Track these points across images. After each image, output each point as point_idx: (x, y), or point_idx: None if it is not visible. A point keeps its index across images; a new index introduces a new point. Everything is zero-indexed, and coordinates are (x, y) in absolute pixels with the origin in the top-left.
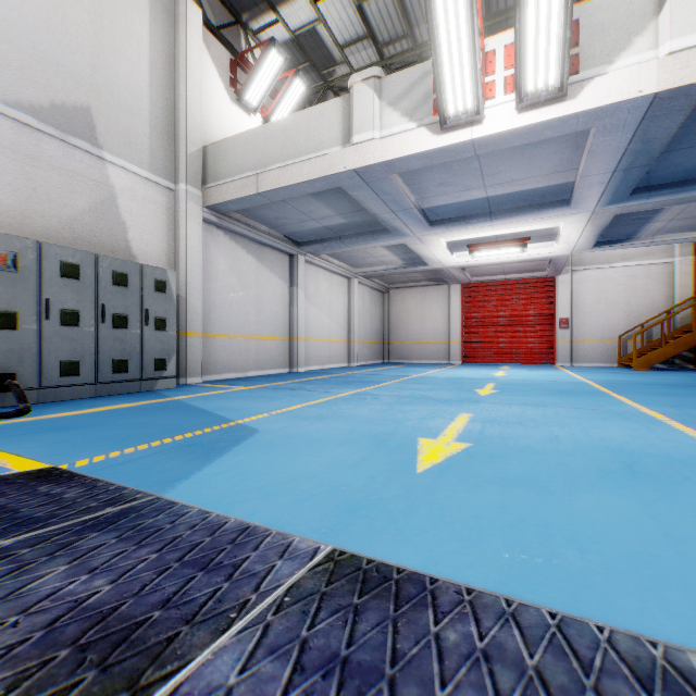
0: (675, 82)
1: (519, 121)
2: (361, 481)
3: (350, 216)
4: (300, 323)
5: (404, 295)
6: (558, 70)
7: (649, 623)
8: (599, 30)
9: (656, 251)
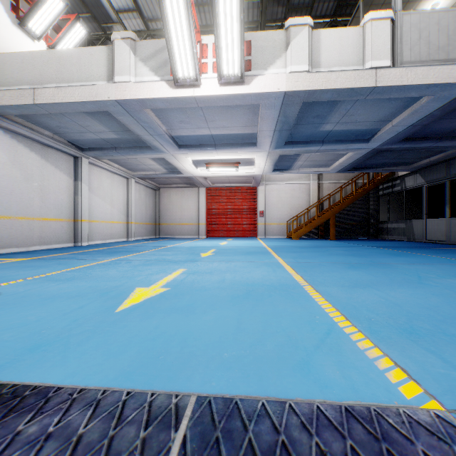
0: (293, 88)
1: (220, 91)
2: (64, 324)
3: (121, 134)
4: (84, 209)
5: (169, 192)
6: (239, 66)
7: (187, 383)
8: (261, 50)
9: (303, 177)
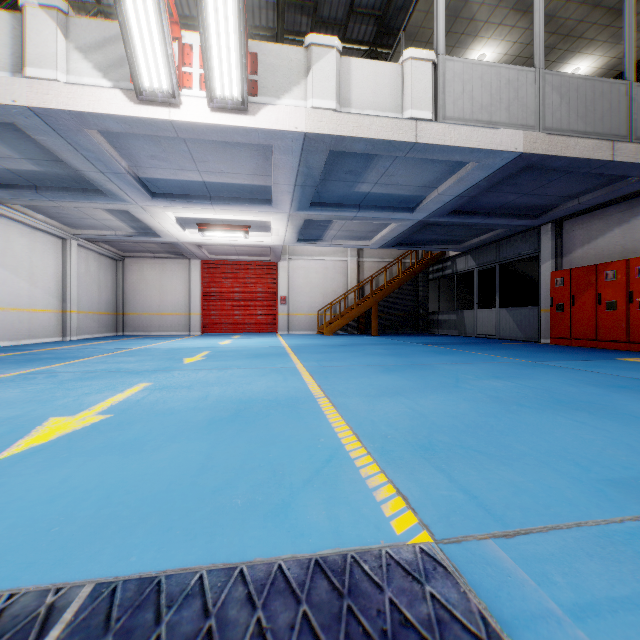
0: (316, 129)
1: (212, 118)
2: None
3: (46, 165)
4: None
5: (141, 265)
6: (239, 86)
7: (88, 566)
8: (272, 69)
9: (339, 252)
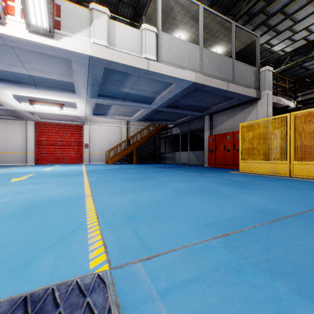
0: (96, 54)
1: (29, 36)
2: None
3: None
4: None
5: None
6: (47, 21)
7: None
8: (69, 17)
9: (117, 122)
